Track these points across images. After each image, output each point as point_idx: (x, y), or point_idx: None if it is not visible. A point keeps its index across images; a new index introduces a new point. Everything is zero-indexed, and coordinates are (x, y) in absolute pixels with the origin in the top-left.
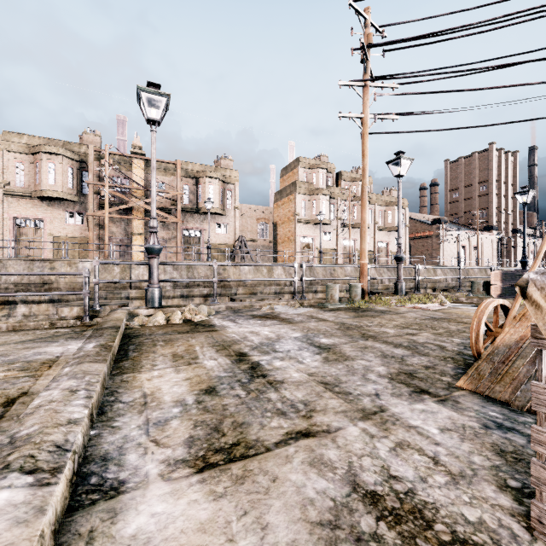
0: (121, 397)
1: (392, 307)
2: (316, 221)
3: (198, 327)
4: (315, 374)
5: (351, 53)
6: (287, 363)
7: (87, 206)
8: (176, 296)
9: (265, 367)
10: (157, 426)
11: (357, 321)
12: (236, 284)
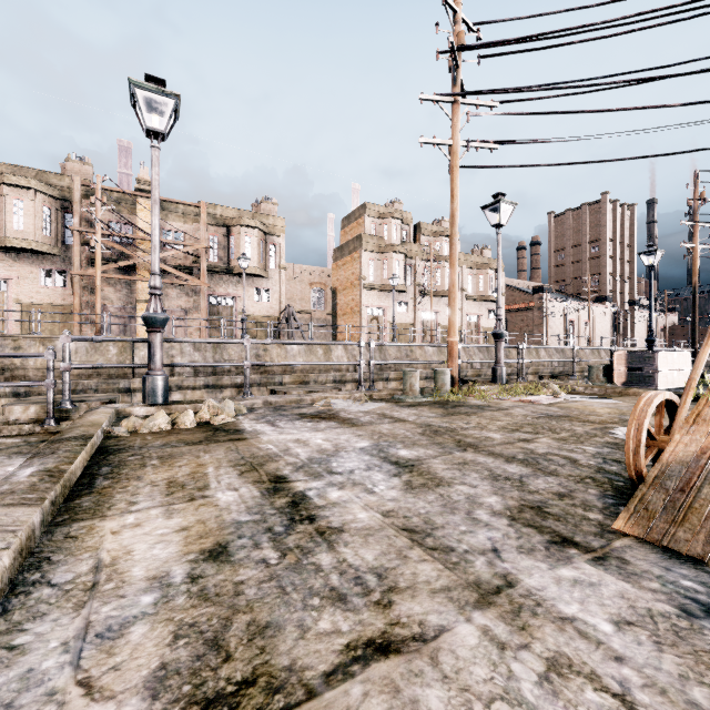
0: (53, 572)
1: (492, 400)
2: (387, 287)
3: (218, 433)
4: (393, 514)
5: (437, 57)
6: (348, 494)
7: (72, 261)
8: (197, 386)
9: (315, 501)
10: (101, 643)
11: (448, 421)
12: (282, 370)
